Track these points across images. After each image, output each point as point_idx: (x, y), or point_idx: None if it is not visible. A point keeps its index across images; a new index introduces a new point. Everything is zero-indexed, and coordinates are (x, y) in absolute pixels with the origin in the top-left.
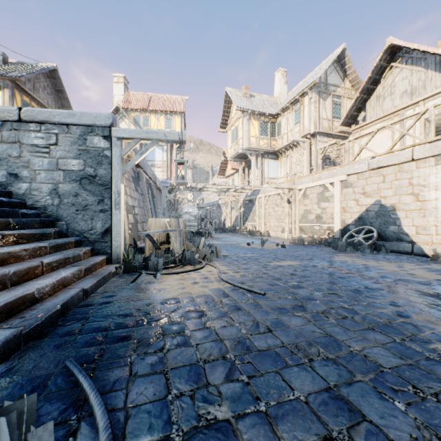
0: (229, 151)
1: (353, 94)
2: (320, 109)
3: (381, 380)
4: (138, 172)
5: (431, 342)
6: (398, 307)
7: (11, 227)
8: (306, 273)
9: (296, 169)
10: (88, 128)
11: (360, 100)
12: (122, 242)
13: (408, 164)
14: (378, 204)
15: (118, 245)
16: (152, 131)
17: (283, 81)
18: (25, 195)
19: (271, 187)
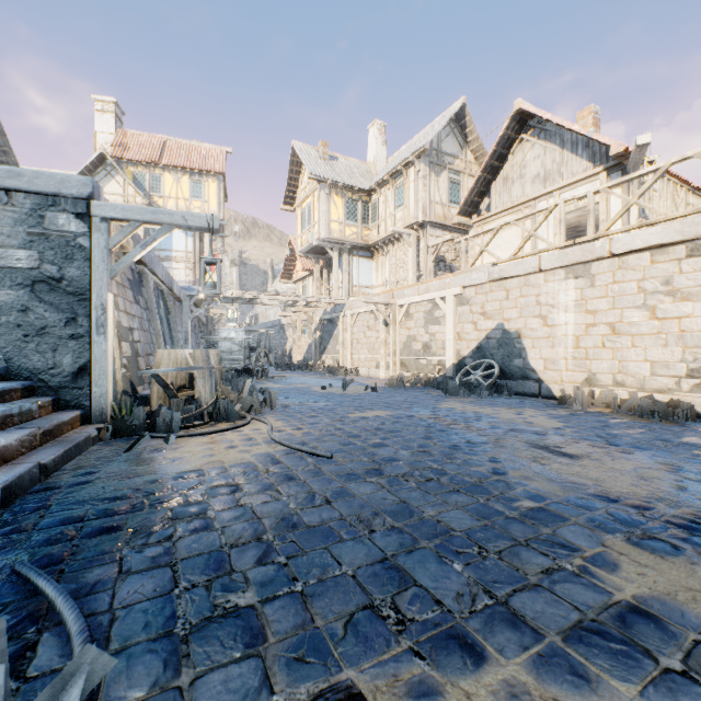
0: (299, 242)
1: (477, 170)
2: (432, 189)
3: (447, 544)
4: (141, 272)
5: (518, 500)
6: (497, 463)
7: None
8: (397, 426)
9: (399, 274)
10: (47, 198)
11: (483, 181)
12: (110, 388)
13: (535, 276)
14: (501, 330)
15: (103, 393)
16: (163, 211)
17: (381, 140)
18: None
19: (359, 300)
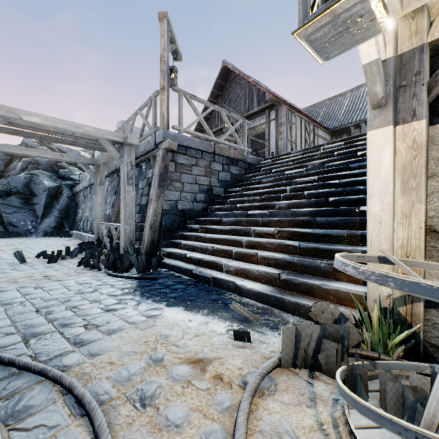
0: None
1: None
2: None
3: None
4: None
5: None
6: None
7: (314, 226)
8: None
9: None
10: None
11: None
12: None
13: None
14: None
15: None
16: None
17: None
18: None
19: None
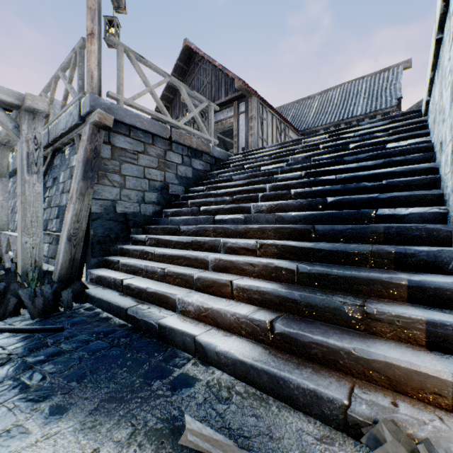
0: None
1: None
2: None
3: None
4: None
5: None
6: None
7: (312, 237)
8: None
9: None
10: None
11: None
12: None
13: None
14: None
15: None
16: None
17: None
18: (443, 178)
19: None
